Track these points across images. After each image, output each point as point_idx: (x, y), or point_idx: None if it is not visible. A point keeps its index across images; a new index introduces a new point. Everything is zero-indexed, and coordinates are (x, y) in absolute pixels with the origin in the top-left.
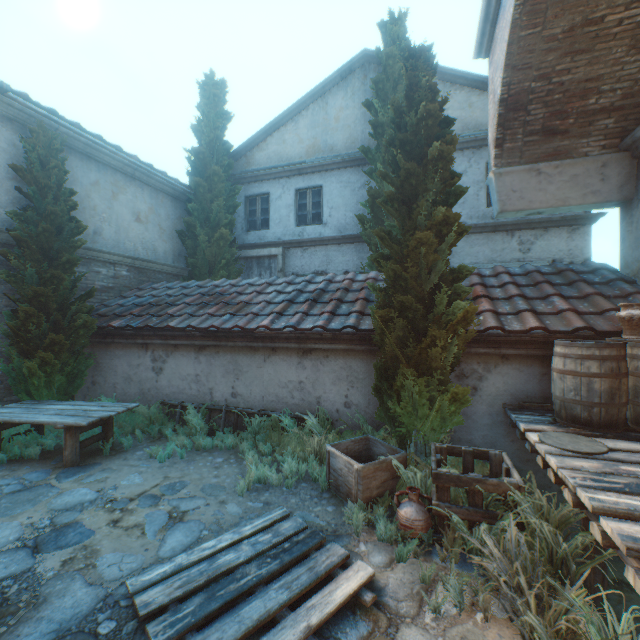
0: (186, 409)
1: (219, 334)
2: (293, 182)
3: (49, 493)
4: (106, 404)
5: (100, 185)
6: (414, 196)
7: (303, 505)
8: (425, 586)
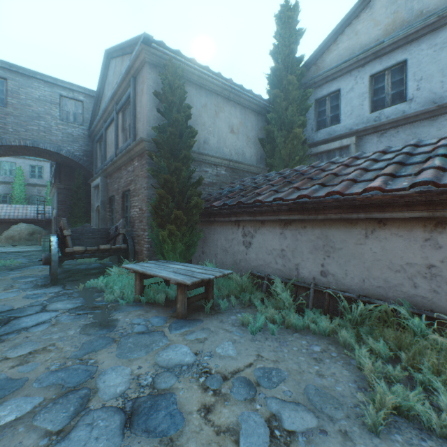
0: (271, 282)
1: (307, 206)
2: (367, 69)
3: (160, 342)
4: (207, 268)
5: (207, 107)
6: None
7: None
8: None
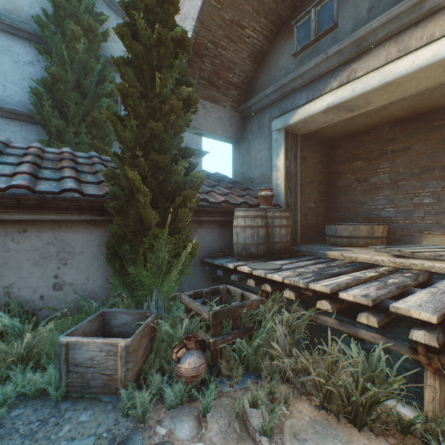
0: None
1: None
2: None
3: None
4: None
5: None
6: (158, 68)
7: (36, 442)
8: (240, 418)
